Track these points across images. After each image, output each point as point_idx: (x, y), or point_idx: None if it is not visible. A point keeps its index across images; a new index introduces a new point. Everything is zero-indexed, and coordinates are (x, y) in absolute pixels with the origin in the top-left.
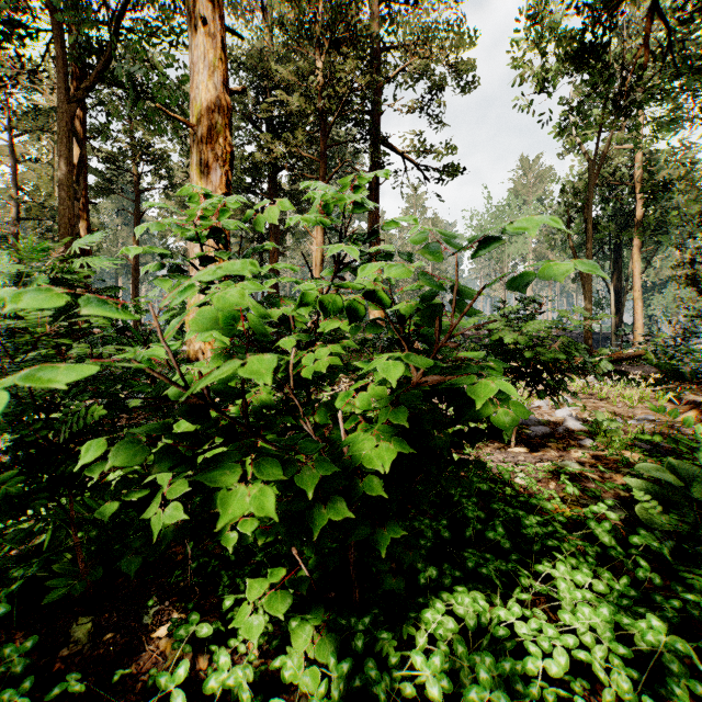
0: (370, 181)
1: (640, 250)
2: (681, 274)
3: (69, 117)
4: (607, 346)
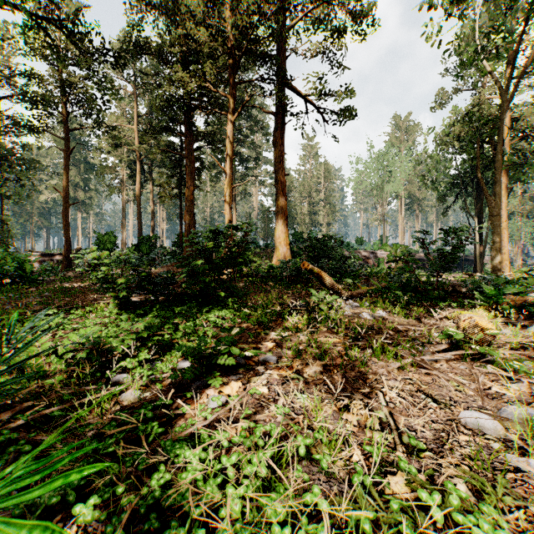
0: (276, 120)
1: (505, 187)
2: (522, 209)
3: None
4: (464, 266)
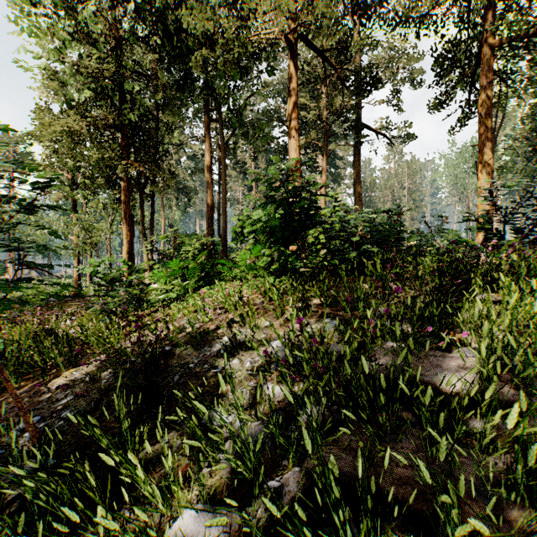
0: (354, 150)
1: None
2: None
3: (225, 153)
4: None
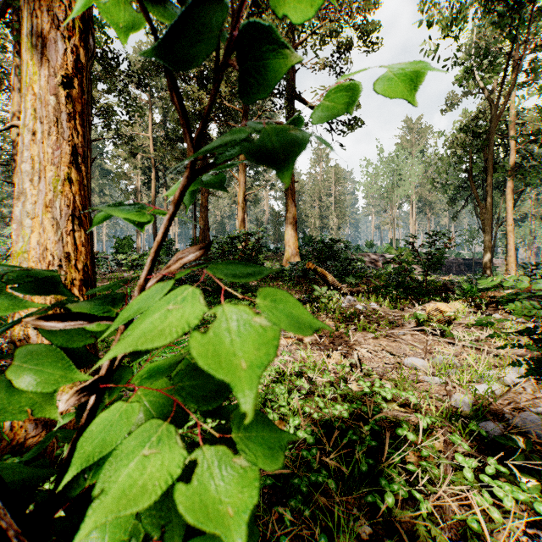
0: None
1: (511, 191)
2: (536, 212)
3: None
4: (476, 269)
